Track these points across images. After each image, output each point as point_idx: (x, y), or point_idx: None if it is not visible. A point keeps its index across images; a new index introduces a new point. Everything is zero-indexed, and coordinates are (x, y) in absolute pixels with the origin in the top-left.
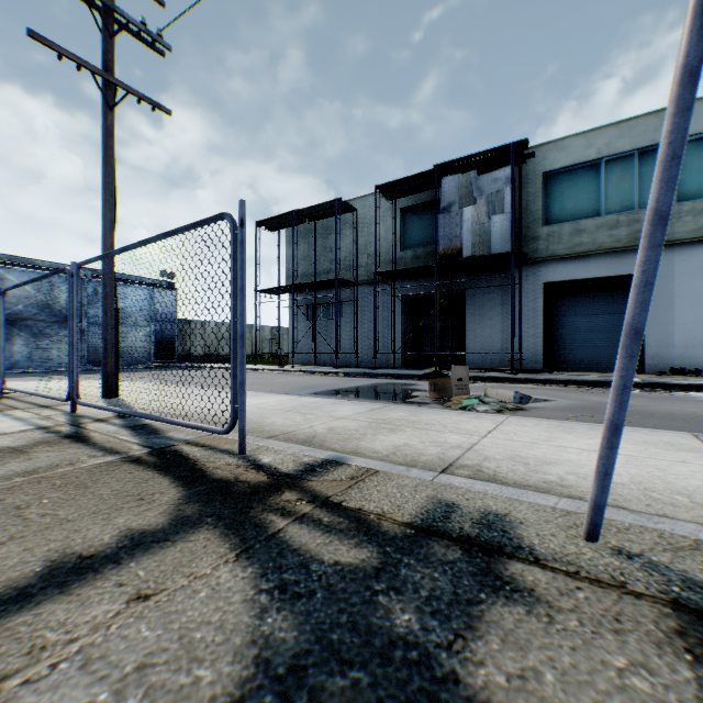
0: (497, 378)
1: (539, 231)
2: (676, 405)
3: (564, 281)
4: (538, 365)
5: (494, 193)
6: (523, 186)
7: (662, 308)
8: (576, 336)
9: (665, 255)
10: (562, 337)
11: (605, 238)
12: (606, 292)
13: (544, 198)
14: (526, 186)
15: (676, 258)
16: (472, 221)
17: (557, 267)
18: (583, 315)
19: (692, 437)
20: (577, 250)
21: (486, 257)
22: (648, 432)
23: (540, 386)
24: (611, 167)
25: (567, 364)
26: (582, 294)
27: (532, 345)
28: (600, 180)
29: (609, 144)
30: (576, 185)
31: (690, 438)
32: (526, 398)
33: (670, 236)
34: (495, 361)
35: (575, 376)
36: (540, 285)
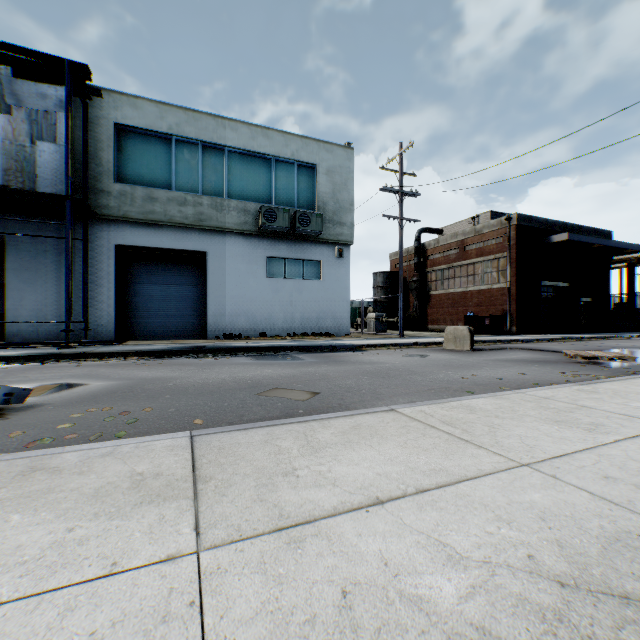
0: (35, 356)
1: (112, 186)
2: (215, 372)
3: (139, 247)
4: (111, 335)
5: (43, 113)
6: (92, 128)
7: (220, 283)
8: (151, 304)
9: (221, 239)
10: (138, 305)
11: (177, 213)
12: (178, 264)
13: (117, 152)
14: (96, 129)
15: (228, 244)
16: (6, 137)
17: (132, 230)
18: (158, 284)
19: (188, 444)
20: (151, 218)
21: (28, 193)
22: (135, 448)
23: (96, 361)
24: (182, 148)
25: (142, 332)
26: (157, 263)
27: (103, 312)
28: (172, 156)
29: (180, 125)
30: (150, 151)
31: (184, 448)
32: (22, 392)
33: (224, 225)
34: (55, 332)
35: (144, 345)
36: (113, 246)
